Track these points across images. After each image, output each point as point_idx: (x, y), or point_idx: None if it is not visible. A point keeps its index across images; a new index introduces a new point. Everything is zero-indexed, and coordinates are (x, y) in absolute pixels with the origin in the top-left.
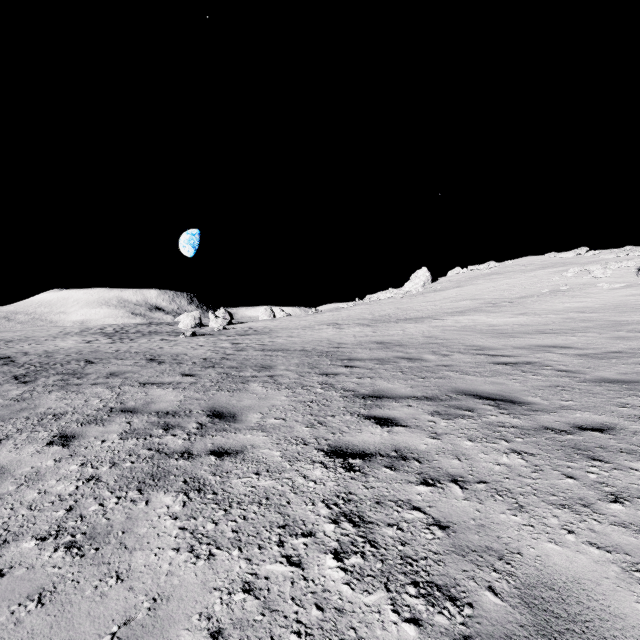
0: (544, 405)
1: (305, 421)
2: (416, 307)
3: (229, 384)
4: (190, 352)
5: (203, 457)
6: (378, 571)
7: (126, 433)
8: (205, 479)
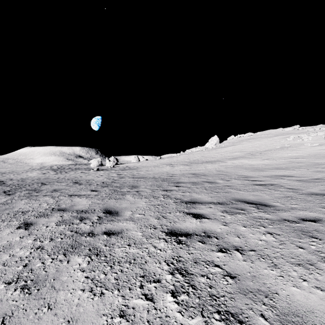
0: (282, 207)
1: (155, 215)
2: (211, 156)
3: (115, 195)
4: (95, 179)
5: (100, 235)
6: (197, 304)
7: (59, 222)
8: (100, 248)
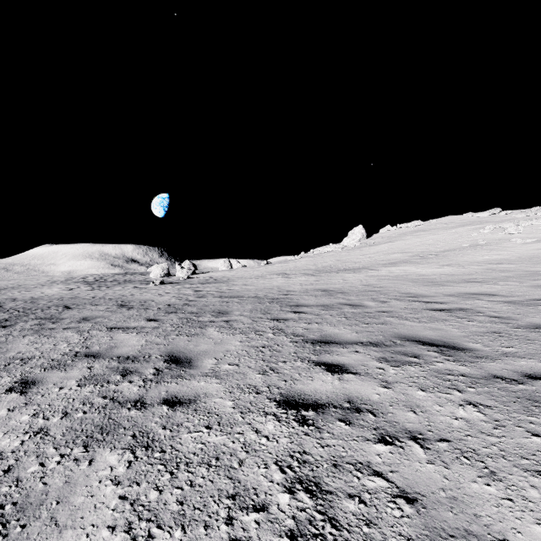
0: (487, 352)
1: (257, 367)
2: (354, 259)
3: (188, 329)
4: (157, 298)
5: (155, 407)
6: None
7: (85, 379)
8: (154, 433)
